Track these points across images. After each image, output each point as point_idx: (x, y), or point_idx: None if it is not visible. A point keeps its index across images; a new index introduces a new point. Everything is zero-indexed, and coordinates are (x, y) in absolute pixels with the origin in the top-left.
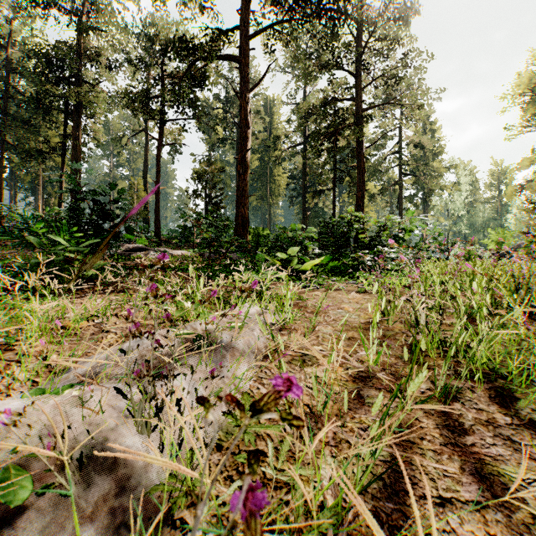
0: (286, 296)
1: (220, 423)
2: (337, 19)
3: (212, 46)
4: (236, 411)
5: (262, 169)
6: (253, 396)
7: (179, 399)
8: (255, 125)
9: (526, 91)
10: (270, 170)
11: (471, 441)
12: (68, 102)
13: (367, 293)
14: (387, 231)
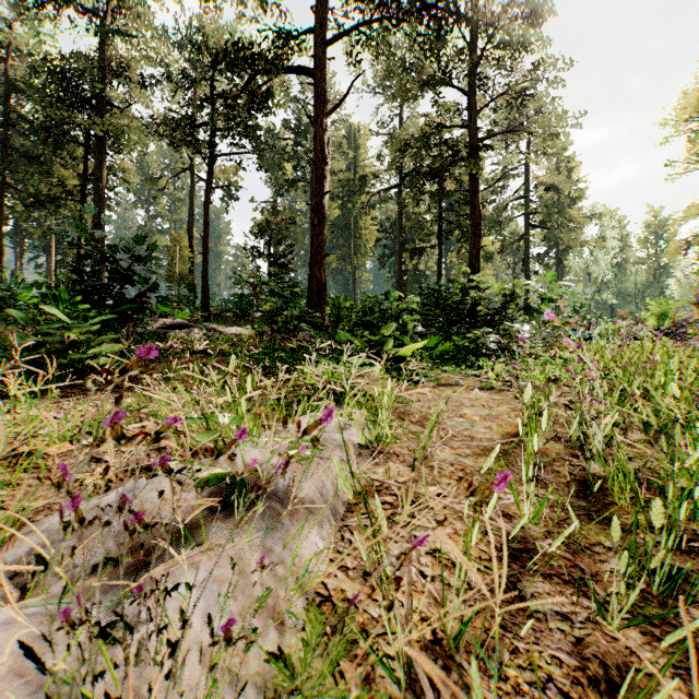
0: (381, 402)
1: (263, 671)
2: (444, 18)
3: (277, 55)
4: (295, 637)
5: (344, 220)
6: (327, 597)
7: (175, 643)
8: (335, 161)
9: (694, 116)
10: (355, 221)
11: None
12: (88, 132)
13: (495, 390)
14: (516, 301)
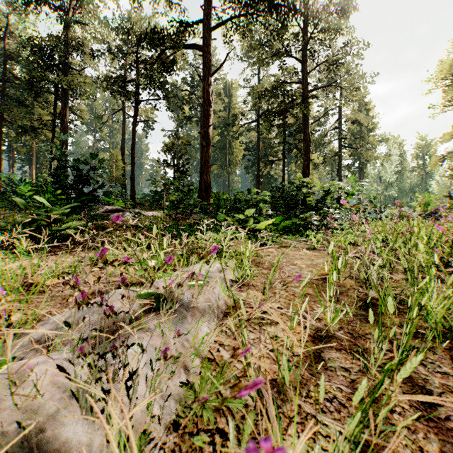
0: (245, 254)
1: (178, 393)
2: (286, 13)
3: (179, 36)
4: (195, 378)
5: (222, 142)
6: (213, 359)
7: (133, 373)
8: (216, 105)
9: (447, 76)
10: (229, 143)
11: (443, 414)
12: (57, 85)
13: (316, 250)
14: (331, 195)
